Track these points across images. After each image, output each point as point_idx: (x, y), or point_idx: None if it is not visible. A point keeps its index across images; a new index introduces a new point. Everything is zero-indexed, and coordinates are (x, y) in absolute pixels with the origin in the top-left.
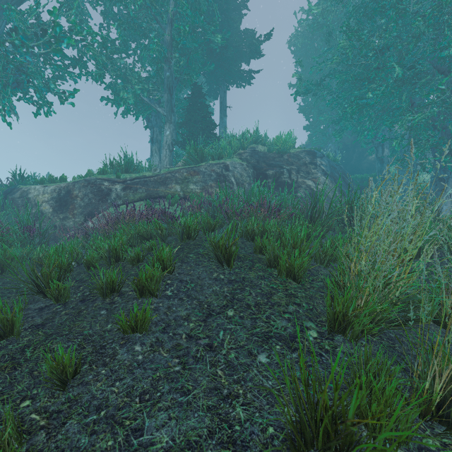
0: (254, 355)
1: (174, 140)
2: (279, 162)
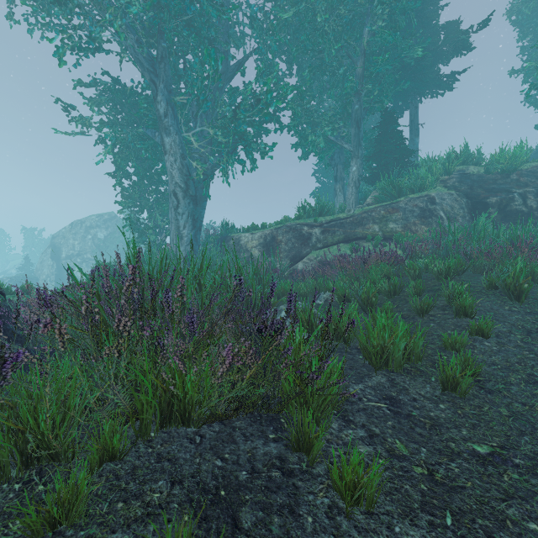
0: None
1: (361, 175)
2: (504, 184)
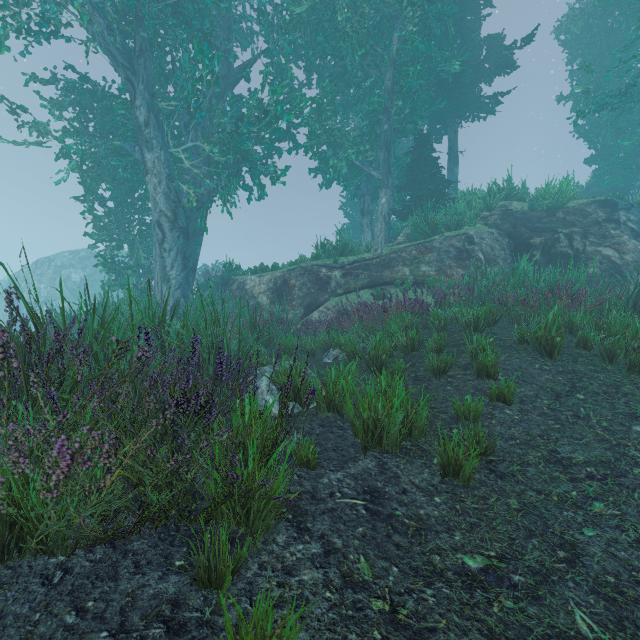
0: (628, 426)
1: (392, 209)
2: (549, 223)
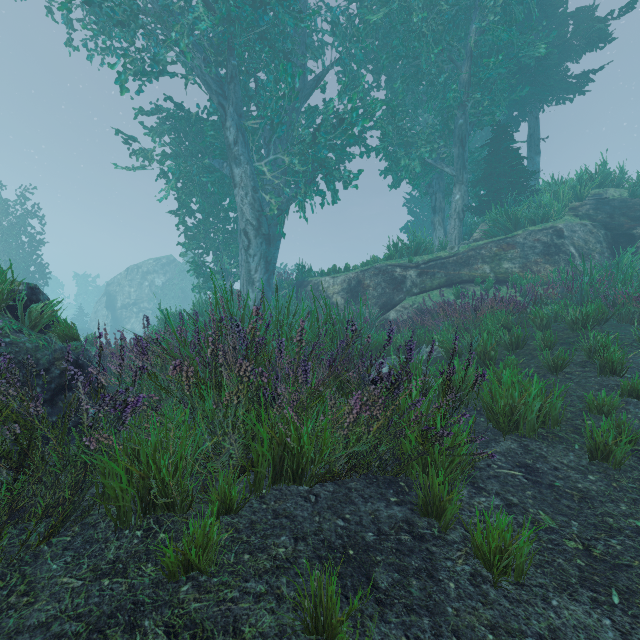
0: None
1: (467, 205)
2: None
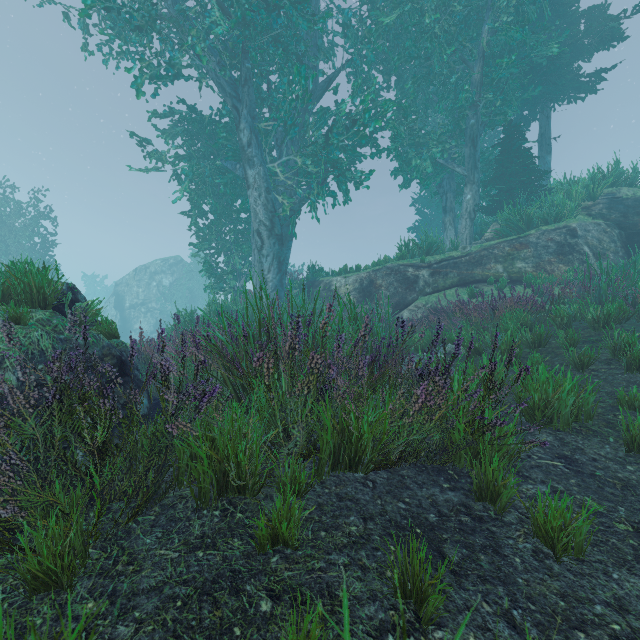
0: None
1: (478, 205)
2: None
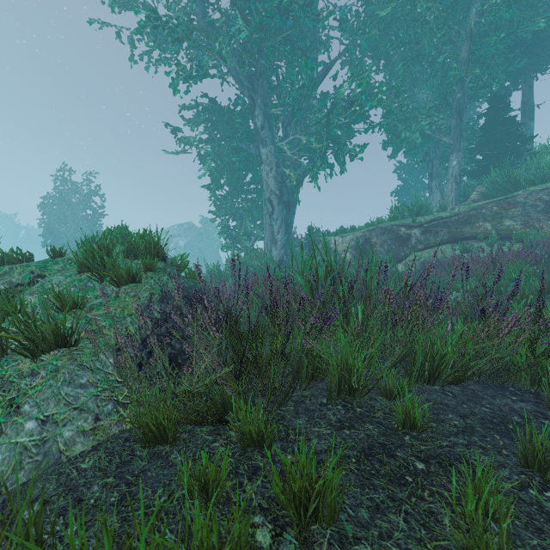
0: None
1: (463, 170)
2: None
